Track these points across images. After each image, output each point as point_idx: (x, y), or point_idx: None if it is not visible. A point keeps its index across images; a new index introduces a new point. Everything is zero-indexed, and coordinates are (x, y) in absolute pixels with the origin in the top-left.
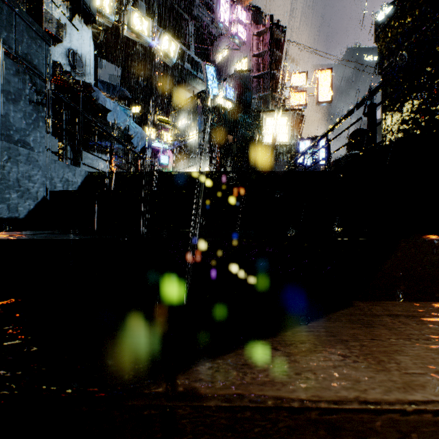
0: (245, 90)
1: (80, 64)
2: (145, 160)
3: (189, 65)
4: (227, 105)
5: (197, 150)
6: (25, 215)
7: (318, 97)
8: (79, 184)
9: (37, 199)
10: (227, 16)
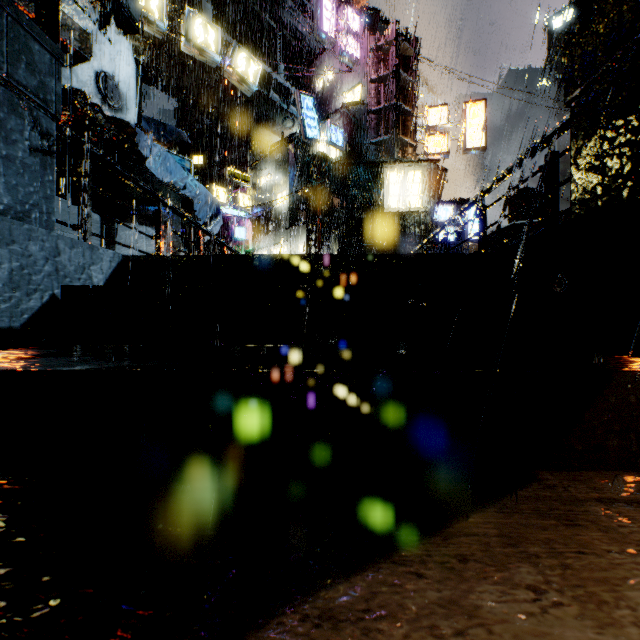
0: (358, 132)
1: (116, 93)
2: (211, 236)
3: (277, 95)
4: (332, 154)
5: (288, 220)
6: (23, 324)
7: (466, 142)
8: (108, 275)
9: (42, 300)
10: (332, 23)
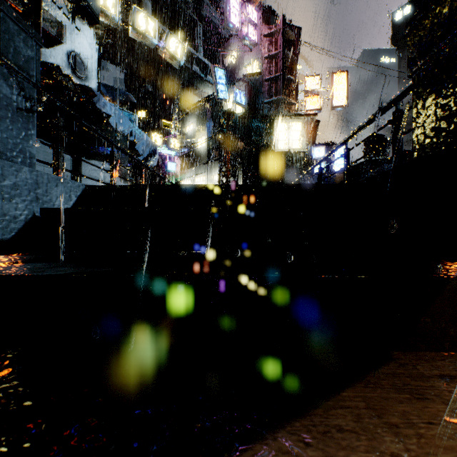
0: (256, 94)
1: (82, 67)
2: (150, 170)
3: (198, 68)
4: (237, 110)
5: (205, 157)
6: (11, 237)
7: (333, 101)
8: (75, 199)
9: (25, 218)
10: (237, 16)
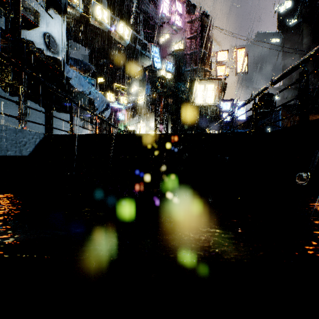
0: (181, 64)
1: (54, 44)
2: (103, 120)
3: (140, 46)
4: (168, 76)
5: (145, 110)
6: None
7: (237, 69)
8: (34, 146)
9: None
10: (168, 9)
